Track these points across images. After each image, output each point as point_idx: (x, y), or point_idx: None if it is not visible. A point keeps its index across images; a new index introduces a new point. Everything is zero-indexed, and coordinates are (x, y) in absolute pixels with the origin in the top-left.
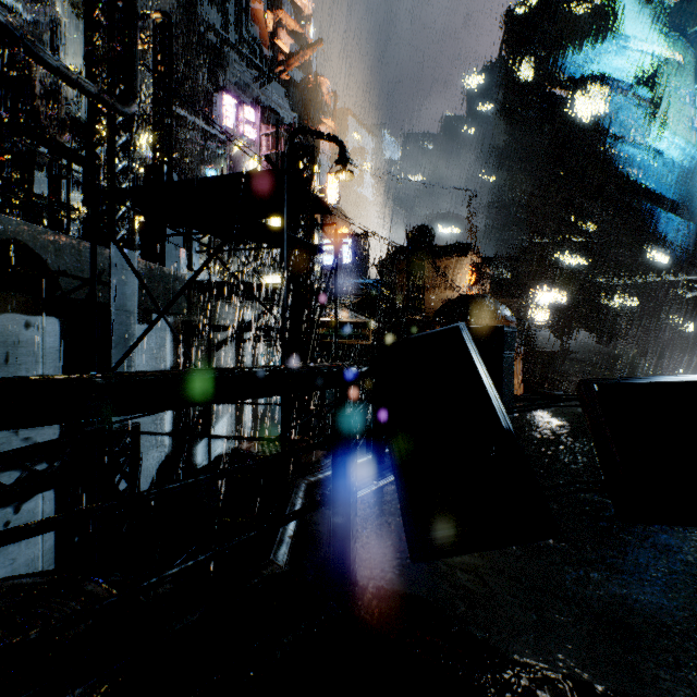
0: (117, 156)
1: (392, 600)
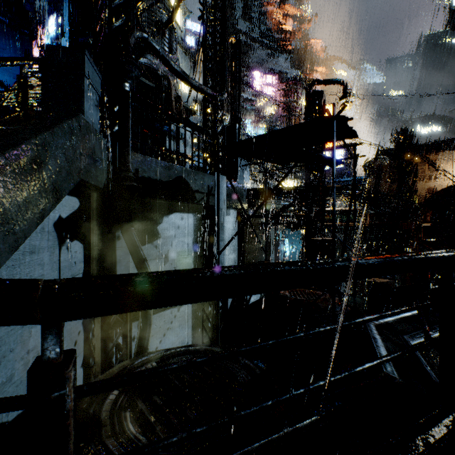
0: (217, 124)
1: None
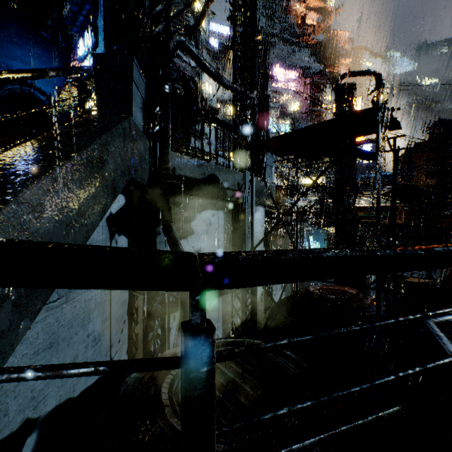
0: (247, 122)
1: None
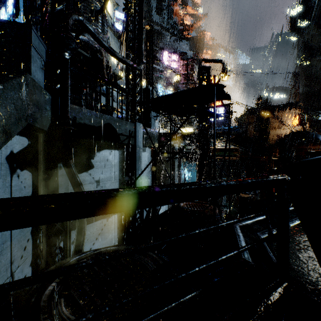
0: (136, 87)
1: (317, 289)
